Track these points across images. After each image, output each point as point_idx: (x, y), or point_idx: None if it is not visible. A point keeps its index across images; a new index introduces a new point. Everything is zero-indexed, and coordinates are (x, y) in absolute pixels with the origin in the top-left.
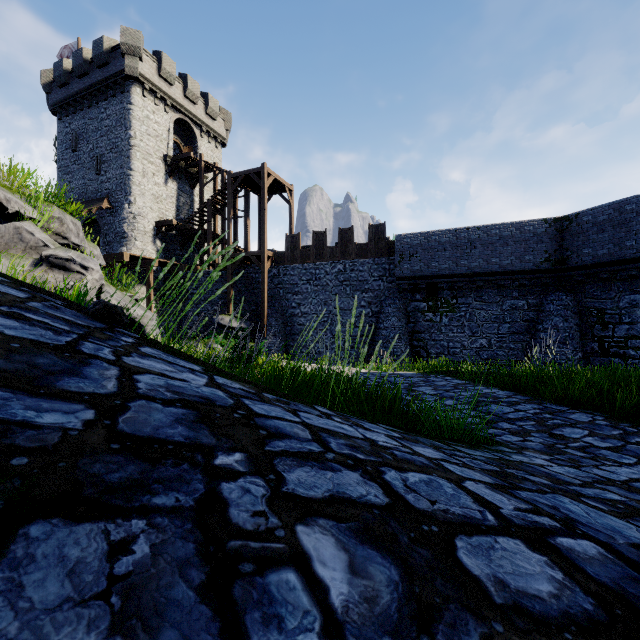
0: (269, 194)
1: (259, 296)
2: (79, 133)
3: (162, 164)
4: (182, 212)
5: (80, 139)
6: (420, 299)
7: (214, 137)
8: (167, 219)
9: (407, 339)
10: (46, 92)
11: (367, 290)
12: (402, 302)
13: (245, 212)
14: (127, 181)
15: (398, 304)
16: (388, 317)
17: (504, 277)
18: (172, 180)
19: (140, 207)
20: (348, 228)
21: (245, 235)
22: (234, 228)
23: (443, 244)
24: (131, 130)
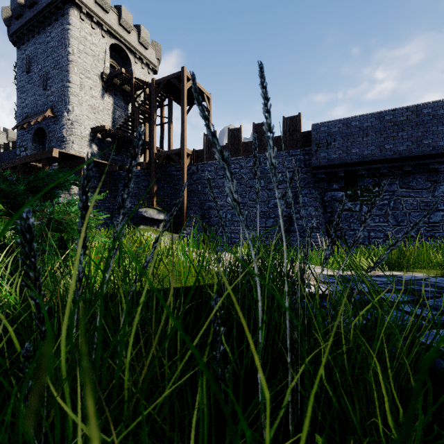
0: (190, 104)
1: (180, 191)
2: (31, 57)
3: (99, 80)
4: (118, 123)
5: (32, 62)
6: (337, 188)
7: (146, 64)
8: (100, 125)
9: (324, 229)
10: (6, 25)
11: (281, 182)
12: (318, 192)
13: (168, 118)
14: (66, 92)
15: (314, 194)
16: (304, 207)
17: (439, 160)
18: (108, 95)
19: (77, 115)
20: (262, 123)
21: (168, 139)
22: (160, 135)
23: (365, 129)
24: (69, 47)
